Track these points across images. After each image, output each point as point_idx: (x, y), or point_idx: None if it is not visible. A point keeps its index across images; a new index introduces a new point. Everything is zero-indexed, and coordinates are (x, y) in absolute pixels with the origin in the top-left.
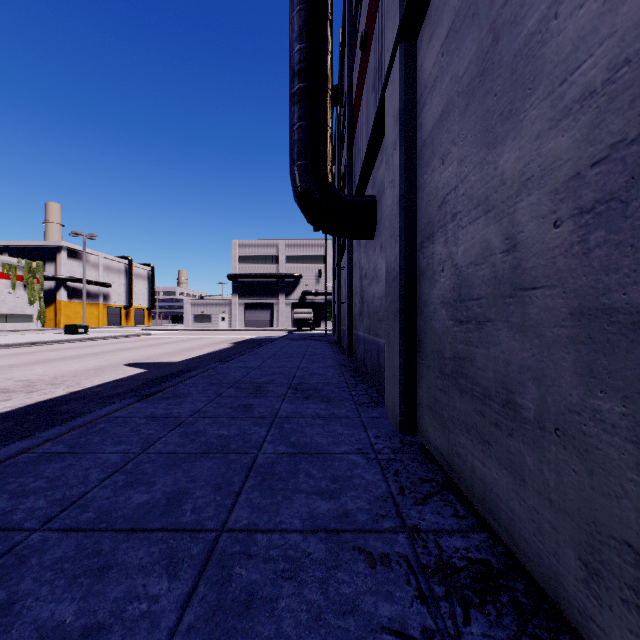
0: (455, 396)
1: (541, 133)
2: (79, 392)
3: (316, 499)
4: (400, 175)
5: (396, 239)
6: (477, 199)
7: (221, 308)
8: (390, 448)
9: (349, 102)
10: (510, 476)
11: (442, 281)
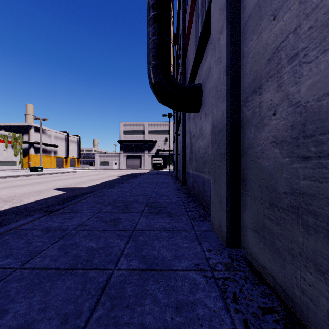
0: (295, 230)
1: None
2: (17, 207)
3: None
4: (227, 49)
5: (223, 99)
6: None
7: (114, 158)
8: (222, 264)
9: (183, 37)
10: None
11: (273, 123)
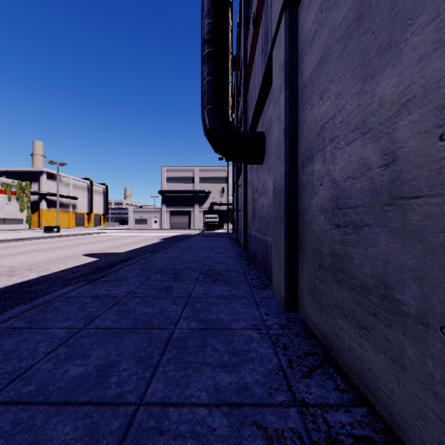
0: (333, 286)
1: (424, 56)
2: (47, 276)
3: (220, 372)
4: (285, 111)
5: (282, 161)
6: (354, 124)
7: (154, 214)
8: (278, 324)
9: (244, 66)
10: (389, 361)
11: (321, 193)
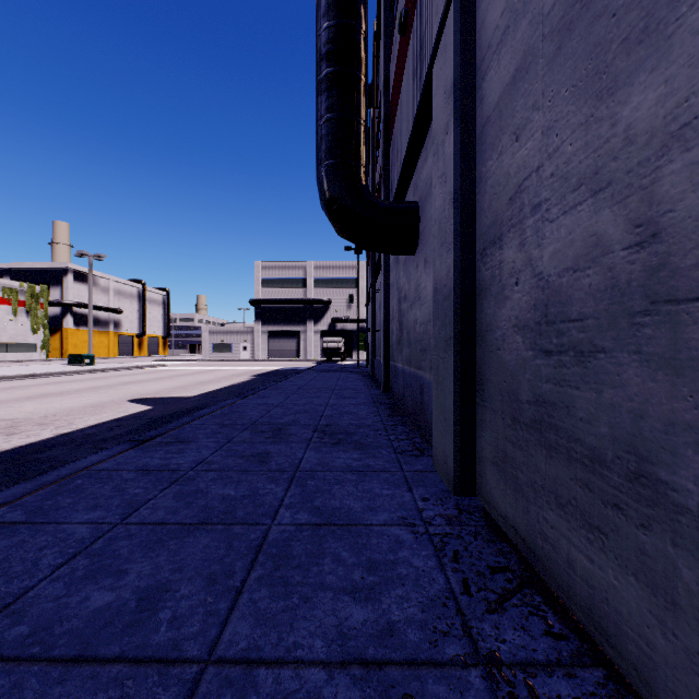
0: (538, 454)
1: None
2: (68, 434)
3: (347, 602)
4: (454, 165)
5: (449, 247)
6: (578, 176)
7: (243, 336)
8: (443, 516)
9: (385, 99)
10: (645, 590)
11: (516, 297)
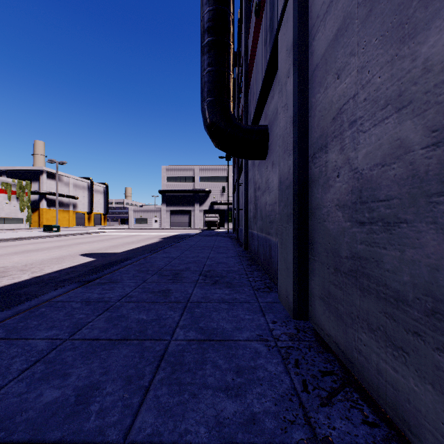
0: (354, 293)
1: None
2: (39, 277)
3: (222, 397)
4: (293, 97)
5: (289, 153)
6: (385, 99)
7: (154, 213)
8: (287, 334)
9: (245, 60)
10: (440, 396)
11: (337, 186)
